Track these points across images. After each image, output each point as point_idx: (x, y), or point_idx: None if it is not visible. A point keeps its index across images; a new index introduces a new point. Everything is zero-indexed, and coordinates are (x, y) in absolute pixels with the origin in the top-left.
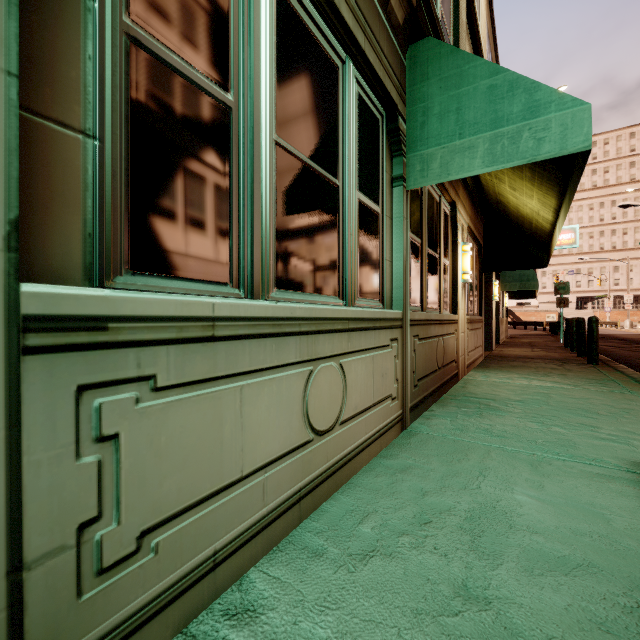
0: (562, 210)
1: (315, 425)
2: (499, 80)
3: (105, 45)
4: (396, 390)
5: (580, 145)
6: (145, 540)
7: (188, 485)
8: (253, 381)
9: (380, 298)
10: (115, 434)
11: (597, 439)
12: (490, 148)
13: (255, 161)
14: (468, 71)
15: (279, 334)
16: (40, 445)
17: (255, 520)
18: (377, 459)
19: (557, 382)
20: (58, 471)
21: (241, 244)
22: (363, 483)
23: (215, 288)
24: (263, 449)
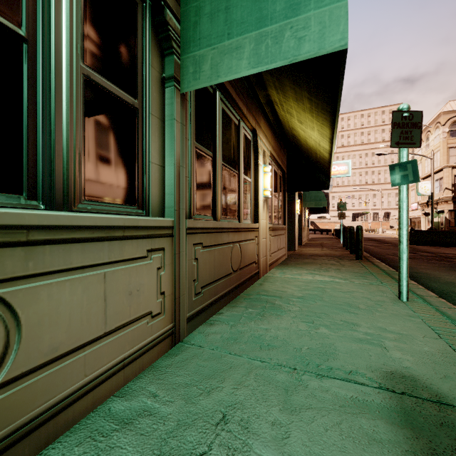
0: (334, 138)
1: None
2: None
3: None
4: (161, 305)
5: (337, 44)
6: None
7: None
8: None
9: (139, 204)
10: None
11: (355, 340)
12: (255, 48)
13: None
14: None
15: None
16: None
17: None
18: (110, 401)
19: (333, 276)
20: None
21: None
22: None
23: None
24: None
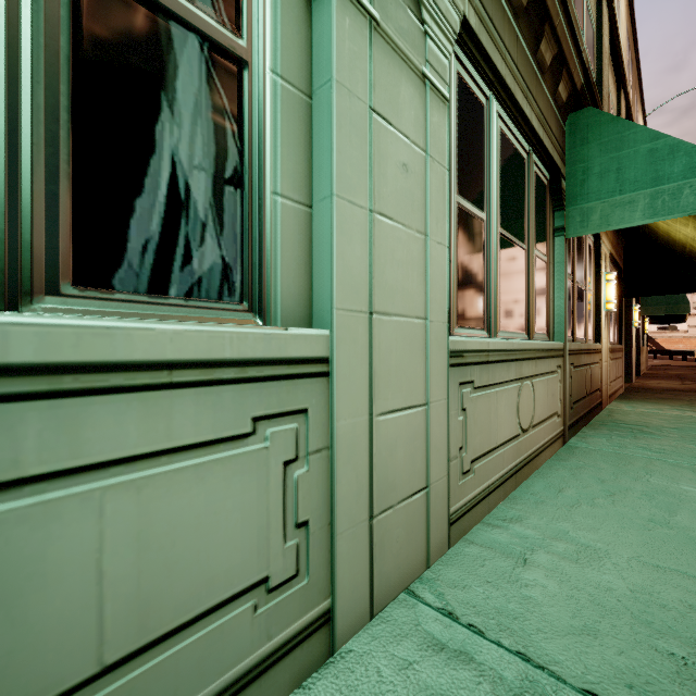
0: None
1: (521, 424)
2: (659, 144)
3: (451, 212)
4: (560, 409)
5: None
6: (472, 465)
7: (481, 443)
8: (499, 389)
9: (546, 332)
10: (465, 408)
11: None
12: (650, 203)
13: (492, 249)
14: (628, 136)
15: (508, 360)
16: (452, 408)
17: (500, 475)
18: (551, 461)
19: None
20: (455, 421)
21: (487, 303)
22: (548, 473)
23: (479, 332)
24: (503, 433)
